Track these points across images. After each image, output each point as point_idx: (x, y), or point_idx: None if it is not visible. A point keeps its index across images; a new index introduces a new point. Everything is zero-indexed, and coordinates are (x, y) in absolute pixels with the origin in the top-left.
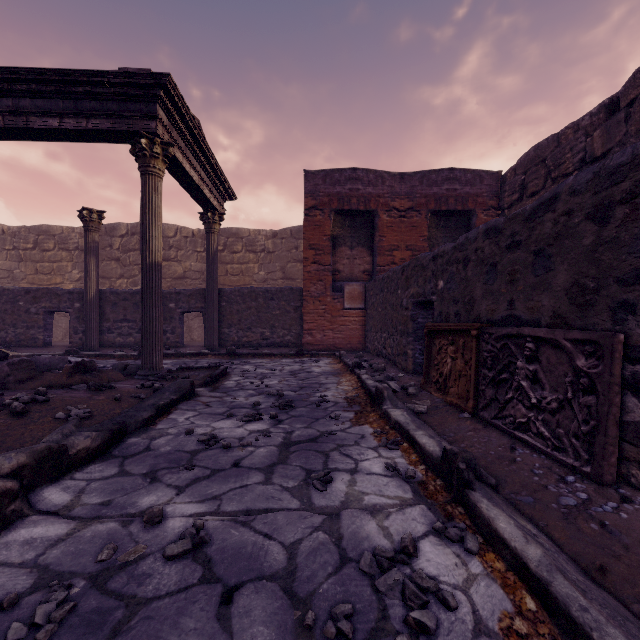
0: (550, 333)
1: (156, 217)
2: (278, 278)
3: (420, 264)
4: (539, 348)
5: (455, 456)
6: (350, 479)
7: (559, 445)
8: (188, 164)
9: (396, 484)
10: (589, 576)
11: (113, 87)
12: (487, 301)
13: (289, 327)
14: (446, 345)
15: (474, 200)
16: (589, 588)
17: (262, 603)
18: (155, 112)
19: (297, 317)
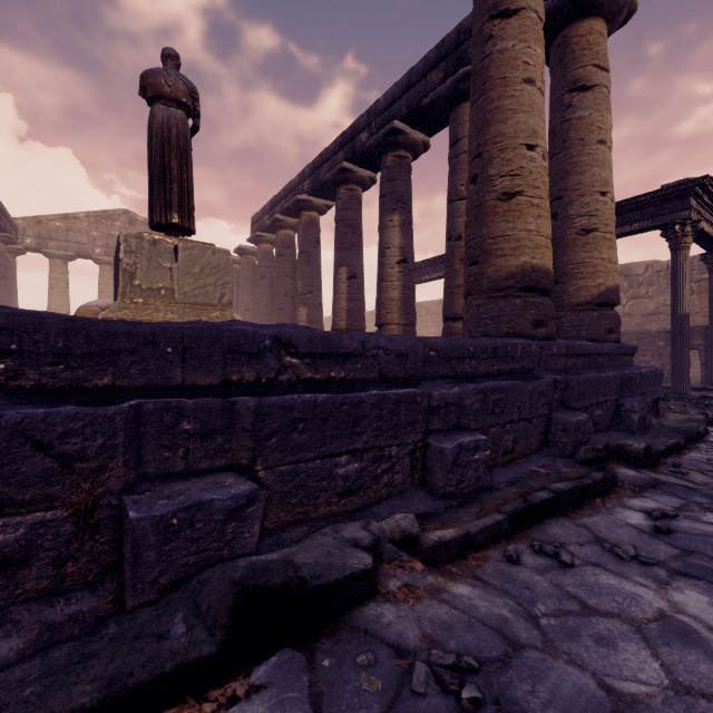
0: None
1: (685, 280)
2: None
3: None
4: None
5: None
6: None
7: None
8: (706, 224)
9: None
10: None
11: (652, 198)
12: None
13: None
14: None
15: None
16: None
17: None
18: (688, 204)
19: None
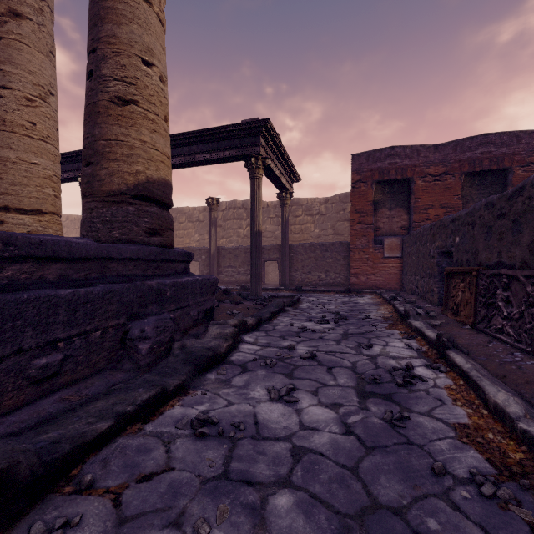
0: (514, 272)
1: (259, 203)
2: (329, 234)
3: (443, 224)
4: (510, 282)
5: (441, 335)
6: (383, 347)
7: (518, 339)
8: (274, 166)
9: (409, 351)
10: (494, 377)
11: (237, 131)
12: (485, 252)
13: (339, 271)
14: (459, 283)
15: (510, 159)
16: (488, 376)
17: (343, 371)
18: (259, 141)
19: (345, 264)
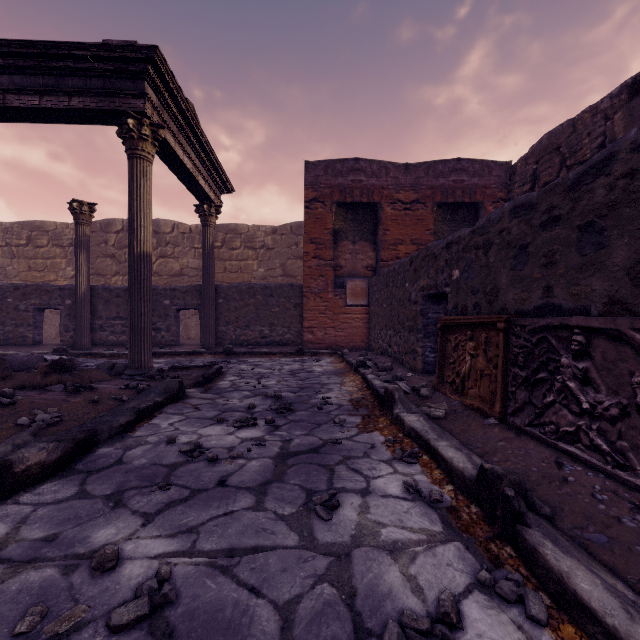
0: (609, 322)
1: (145, 204)
2: (278, 275)
3: (431, 253)
4: (591, 341)
5: (499, 479)
6: (361, 503)
7: (623, 462)
8: (181, 150)
9: (420, 511)
10: None
11: (97, 62)
12: (515, 289)
13: (289, 325)
14: (464, 341)
15: (482, 192)
16: None
17: None
18: (143, 90)
19: (297, 314)
